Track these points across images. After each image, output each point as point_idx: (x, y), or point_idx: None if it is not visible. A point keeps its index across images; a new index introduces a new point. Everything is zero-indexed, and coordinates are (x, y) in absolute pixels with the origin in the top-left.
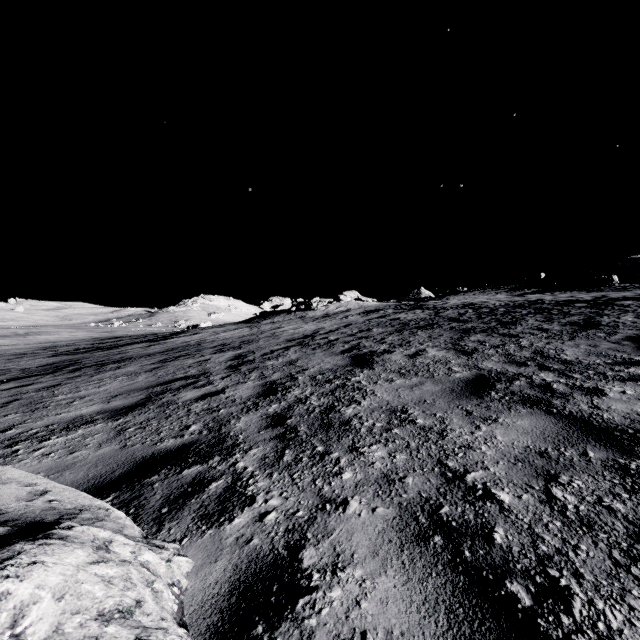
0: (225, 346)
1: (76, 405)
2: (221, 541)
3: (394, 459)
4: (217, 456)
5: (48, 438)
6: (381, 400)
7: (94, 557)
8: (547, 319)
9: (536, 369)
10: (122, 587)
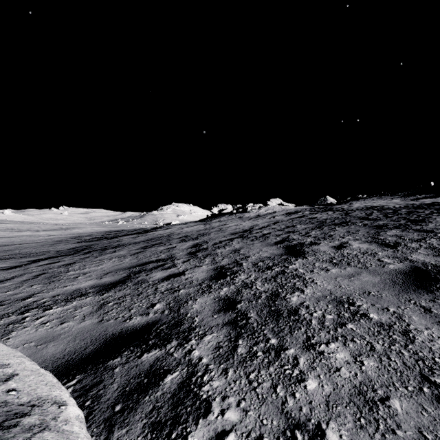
0: (187, 237)
1: (79, 280)
2: None
3: (362, 366)
4: (174, 340)
5: (50, 307)
6: (323, 289)
7: None
8: None
9: None
10: None
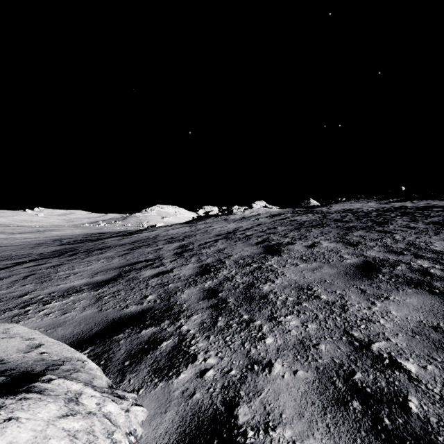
0: (173, 239)
1: (71, 279)
2: (170, 393)
3: (307, 328)
4: (167, 320)
5: (50, 302)
6: (290, 279)
7: (64, 410)
8: (412, 220)
9: (412, 257)
10: (85, 441)
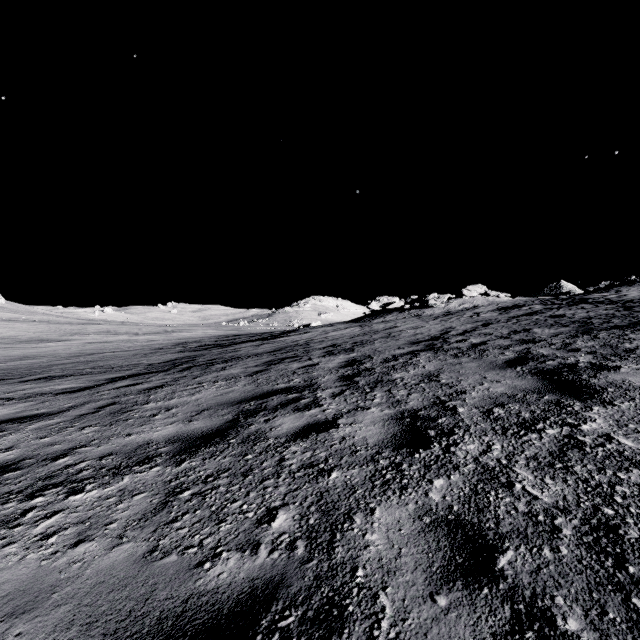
0: (335, 347)
1: (155, 421)
2: None
3: None
4: None
5: (82, 487)
6: None
7: None
8: None
9: None
10: None
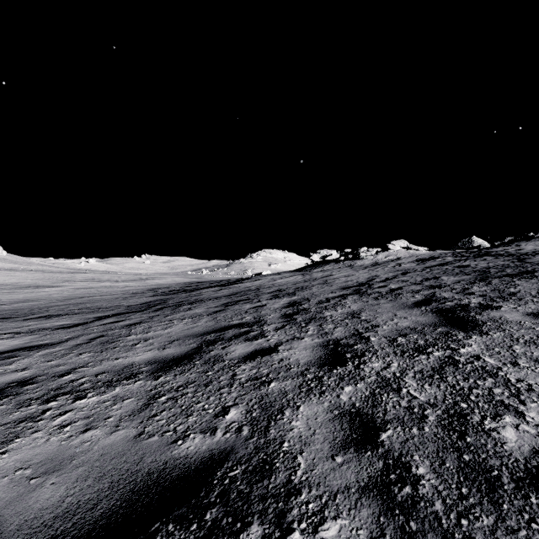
0: (280, 292)
1: (136, 349)
2: None
3: None
4: (256, 521)
5: (85, 395)
6: None
7: None
8: None
9: None
10: None
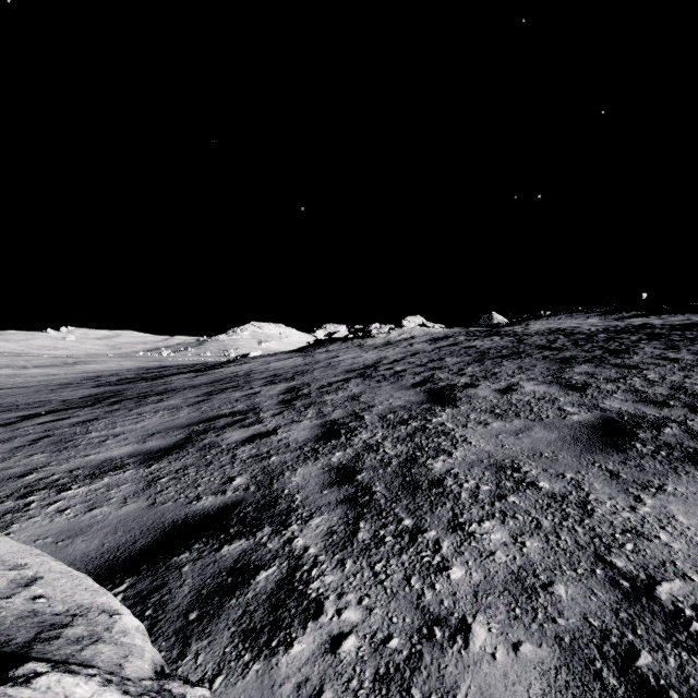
0: (276, 377)
1: (108, 445)
2: (273, 689)
3: (523, 548)
4: (267, 526)
5: (68, 487)
6: (479, 450)
7: None
8: (669, 346)
9: (687, 411)
10: None
